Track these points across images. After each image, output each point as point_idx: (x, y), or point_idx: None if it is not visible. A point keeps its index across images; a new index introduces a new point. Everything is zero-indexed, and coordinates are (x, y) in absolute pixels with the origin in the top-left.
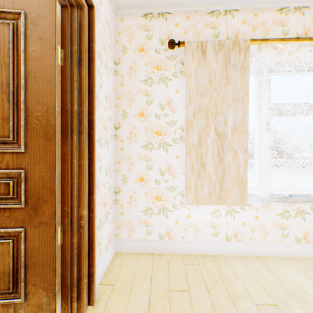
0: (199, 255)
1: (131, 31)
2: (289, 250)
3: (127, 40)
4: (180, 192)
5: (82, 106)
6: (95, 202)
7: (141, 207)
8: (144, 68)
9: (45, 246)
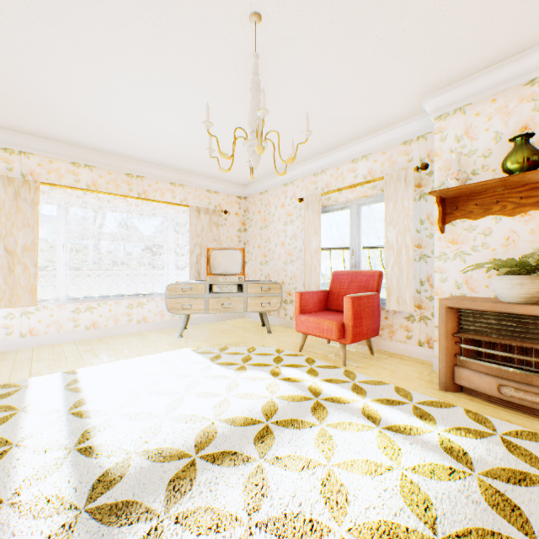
0: None
1: None
2: (81, 336)
3: None
4: None
5: None
6: None
7: None
8: None
9: None
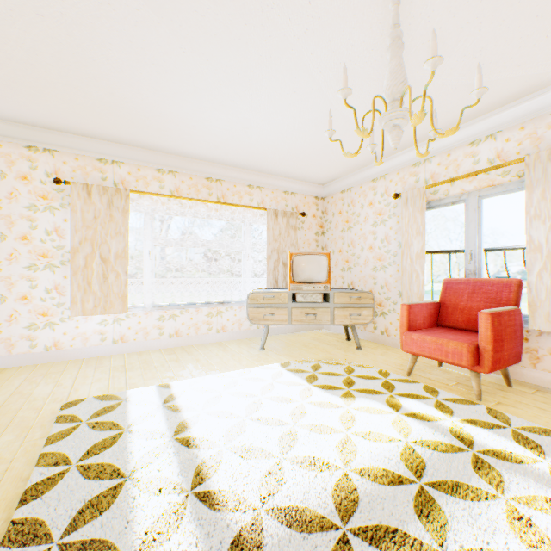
0: (88, 358)
1: (12, 158)
2: (165, 344)
3: (7, 166)
4: (69, 307)
5: None
6: None
7: (25, 323)
8: (28, 196)
9: None
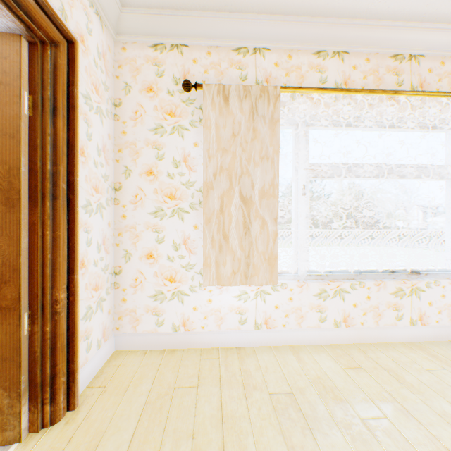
0: (222, 348)
1: (136, 64)
2: (328, 336)
3: (131, 76)
4: (200, 271)
5: (59, 166)
6: (77, 283)
7: (150, 291)
8: (153, 113)
9: (6, 336)
